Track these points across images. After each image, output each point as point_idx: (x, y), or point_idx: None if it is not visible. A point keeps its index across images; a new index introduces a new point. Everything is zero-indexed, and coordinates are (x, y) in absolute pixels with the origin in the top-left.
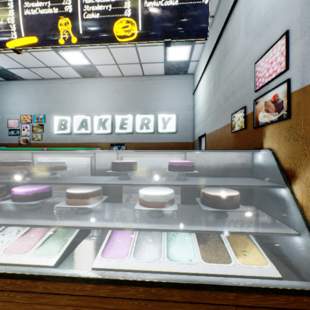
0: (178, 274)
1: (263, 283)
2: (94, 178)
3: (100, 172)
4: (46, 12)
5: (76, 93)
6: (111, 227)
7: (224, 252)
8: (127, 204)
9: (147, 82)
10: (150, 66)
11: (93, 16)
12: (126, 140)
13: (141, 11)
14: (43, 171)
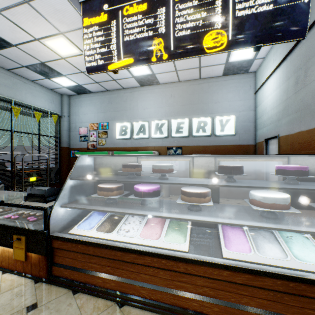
0: None
1: None
2: (198, 179)
3: (198, 174)
4: (142, 36)
5: (135, 101)
6: (238, 224)
7: None
8: (227, 205)
9: (204, 84)
10: (209, 69)
11: (184, 33)
12: (181, 143)
13: (231, 22)
14: (161, 173)
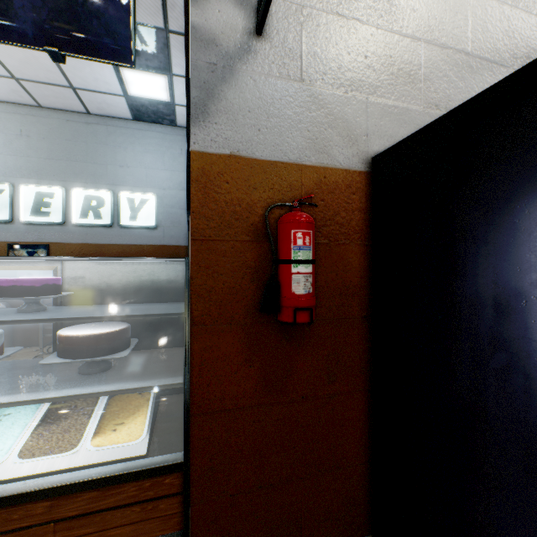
0: None
1: (103, 471)
2: None
3: None
4: None
5: None
6: None
7: (79, 432)
8: None
9: (99, 127)
10: (97, 98)
11: None
12: (48, 237)
13: None
14: None
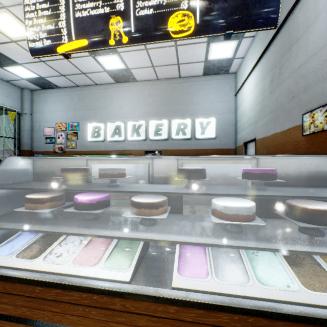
0: (279, 302)
1: None
2: (155, 186)
3: (158, 180)
4: (97, 12)
5: (109, 99)
6: (192, 242)
7: None
8: (190, 216)
9: (184, 84)
10: (188, 67)
11: (146, 12)
12: (160, 147)
13: (199, 2)
14: (106, 178)
